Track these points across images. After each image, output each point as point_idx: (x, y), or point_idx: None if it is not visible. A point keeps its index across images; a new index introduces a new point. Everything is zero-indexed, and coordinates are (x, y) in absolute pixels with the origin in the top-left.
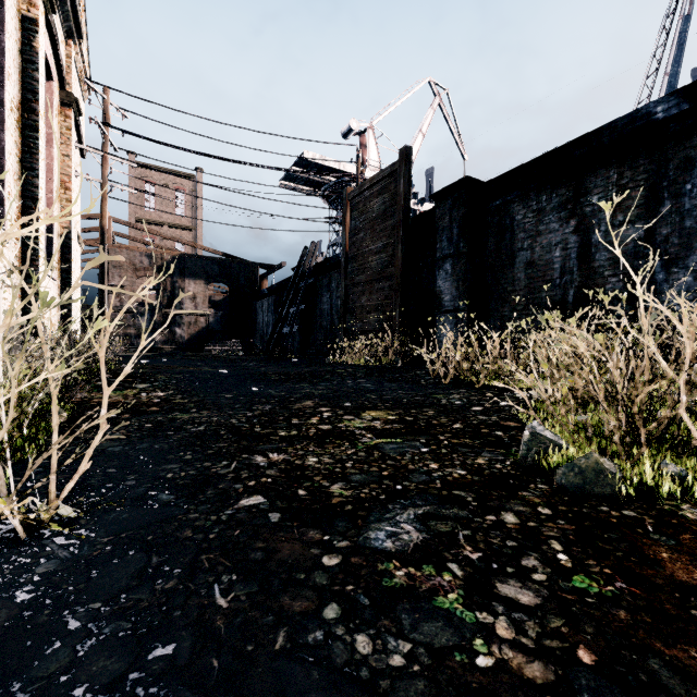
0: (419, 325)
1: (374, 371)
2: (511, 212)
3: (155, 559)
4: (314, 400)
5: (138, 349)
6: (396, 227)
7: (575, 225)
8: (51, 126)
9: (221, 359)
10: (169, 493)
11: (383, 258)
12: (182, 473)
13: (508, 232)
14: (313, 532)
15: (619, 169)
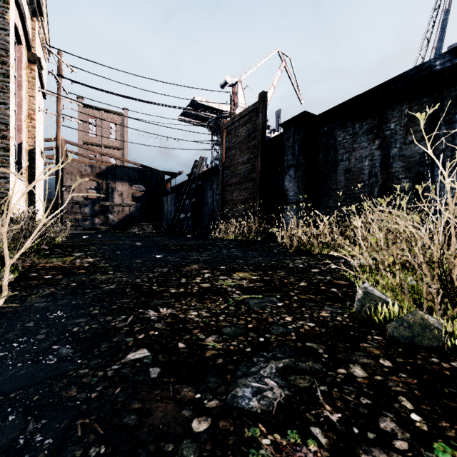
0: (272, 212)
1: (241, 244)
2: (334, 135)
3: (31, 425)
4: (199, 264)
5: (39, 225)
6: (257, 146)
7: (379, 144)
8: (21, 76)
9: (138, 235)
10: (69, 347)
11: (248, 167)
12: (86, 326)
13: (332, 149)
14: (186, 389)
15: (409, 105)
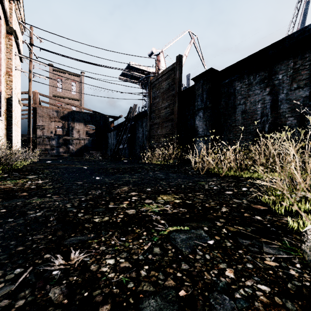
0: (186, 143)
1: (164, 167)
2: (234, 86)
3: None
4: (129, 186)
5: None
6: (175, 95)
7: (269, 91)
8: (0, 42)
9: (89, 161)
10: None
11: (168, 111)
12: None
13: (232, 96)
14: None
15: (294, 60)
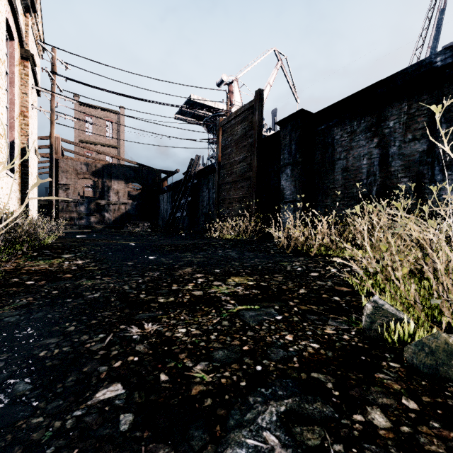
0: (269, 211)
1: (237, 244)
2: (332, 134)
3: None
4: (192, 267)
5: None
6: (253, 144)
7: (377, 142)
8: (13, 72)
9: (134, 234)
10: (28, 381)
11: (244, 166)
12: (56, 350)
13: (330, 147)
14: (162, 450)
15: (408, 102)
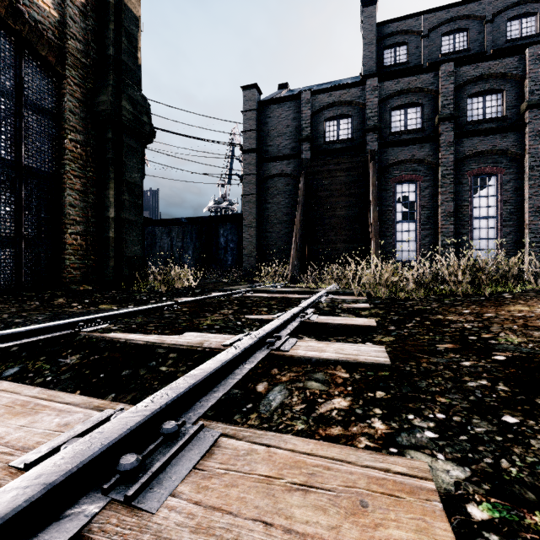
0: None
1: None
2: (155, 231)
3: None
4: None
5: None
6: None
7: (170, 239)
8: None
9: None
10: None
11: None
12: None
13: (154, 236)
14: None
15: (178, 229)
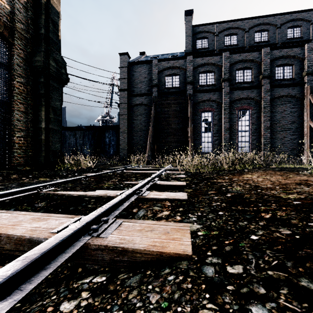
0: None
1: None
2: (66, 133)
3: None
4: None
5: None
6: None
7: (75, 139)
8: None
9: None
10: None
11: None
12: None
13: (65, 137)
14: None
15: (80, 132)
